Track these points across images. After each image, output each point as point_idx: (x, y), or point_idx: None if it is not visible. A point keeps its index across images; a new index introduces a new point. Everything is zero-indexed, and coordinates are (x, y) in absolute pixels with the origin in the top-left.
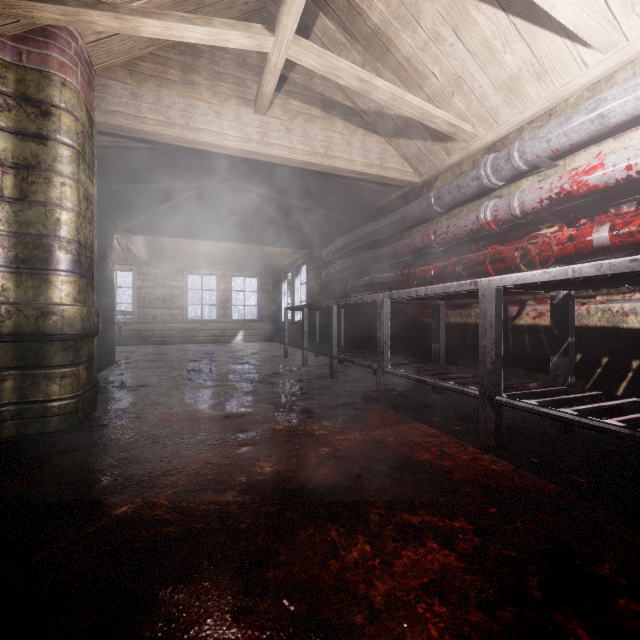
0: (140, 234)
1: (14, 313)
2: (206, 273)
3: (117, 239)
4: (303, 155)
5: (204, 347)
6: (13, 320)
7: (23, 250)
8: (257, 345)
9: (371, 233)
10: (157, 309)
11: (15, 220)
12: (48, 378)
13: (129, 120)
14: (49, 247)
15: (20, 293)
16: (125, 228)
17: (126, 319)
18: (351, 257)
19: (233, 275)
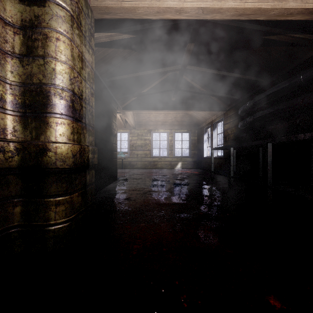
0: (129, 110)
1: (21, 150)
2: (161, 131)
3: (120, 116)
4: (254, 2)
5: (161, 171)
6: (20, 156)
7: (29, 97)
8: (189, 170)
9: (300, 81)
10: (138, 151)
11: (23, 72)
12: (46, 205)
13: (113, 1)
14: (46, 93)
15: (27, 133)
16: (122, 107)
17: (125, 156)
18: (271, 107)
19: (175, 132)
